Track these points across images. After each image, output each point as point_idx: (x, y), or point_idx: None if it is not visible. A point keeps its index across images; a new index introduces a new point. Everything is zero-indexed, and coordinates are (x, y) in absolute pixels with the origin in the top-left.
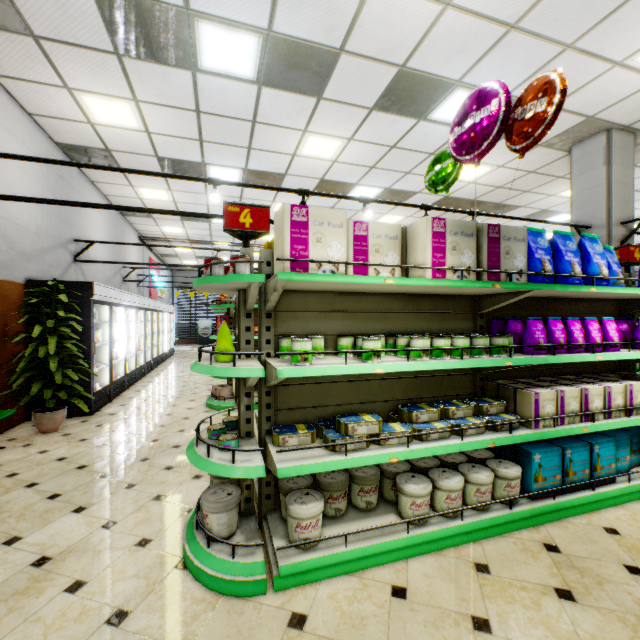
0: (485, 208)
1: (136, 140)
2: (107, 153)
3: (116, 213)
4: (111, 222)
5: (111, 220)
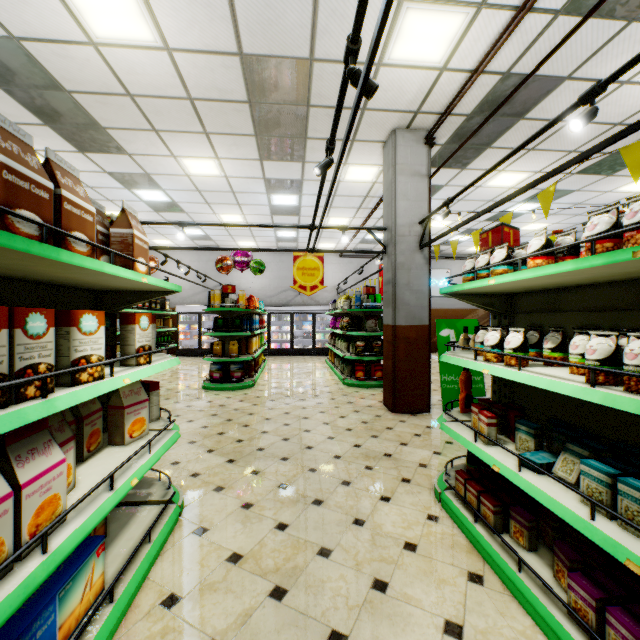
0: (36, 90)
1: (181, 241)
2: (202, 245)
3: (284, 254)
4: (275, 262)
5: (275, 261)
